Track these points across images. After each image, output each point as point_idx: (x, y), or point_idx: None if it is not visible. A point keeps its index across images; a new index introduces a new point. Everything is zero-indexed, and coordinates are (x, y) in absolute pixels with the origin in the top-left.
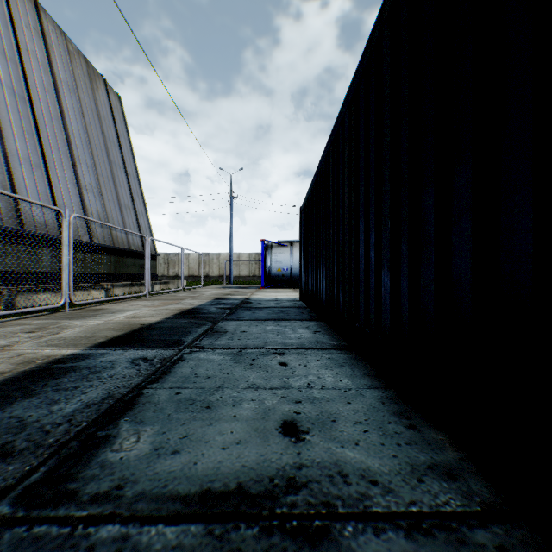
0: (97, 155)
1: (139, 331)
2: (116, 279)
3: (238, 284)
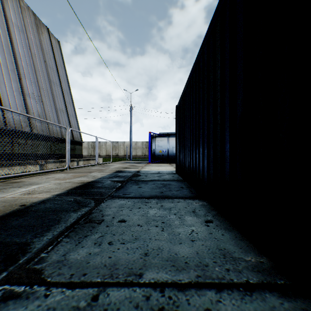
0: (39, 75)
1: (2, 219)
2: (51, 157)
3: (135, 160)
